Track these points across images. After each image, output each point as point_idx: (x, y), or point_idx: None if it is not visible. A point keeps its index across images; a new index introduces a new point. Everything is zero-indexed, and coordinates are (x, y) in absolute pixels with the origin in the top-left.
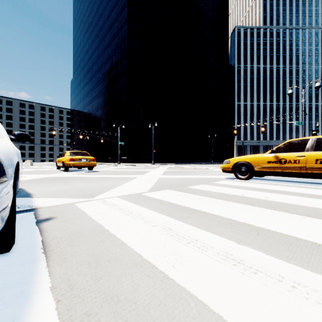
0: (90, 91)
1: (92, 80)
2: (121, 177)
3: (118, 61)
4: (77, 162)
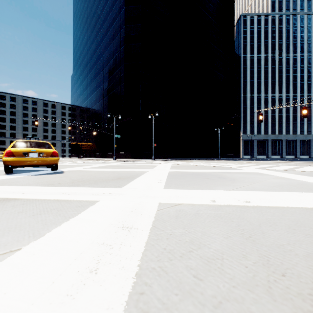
0: (89, 83)
1: (90, 72)
2: (58, 198)
3: (116, 48)
4: (19, 157)
